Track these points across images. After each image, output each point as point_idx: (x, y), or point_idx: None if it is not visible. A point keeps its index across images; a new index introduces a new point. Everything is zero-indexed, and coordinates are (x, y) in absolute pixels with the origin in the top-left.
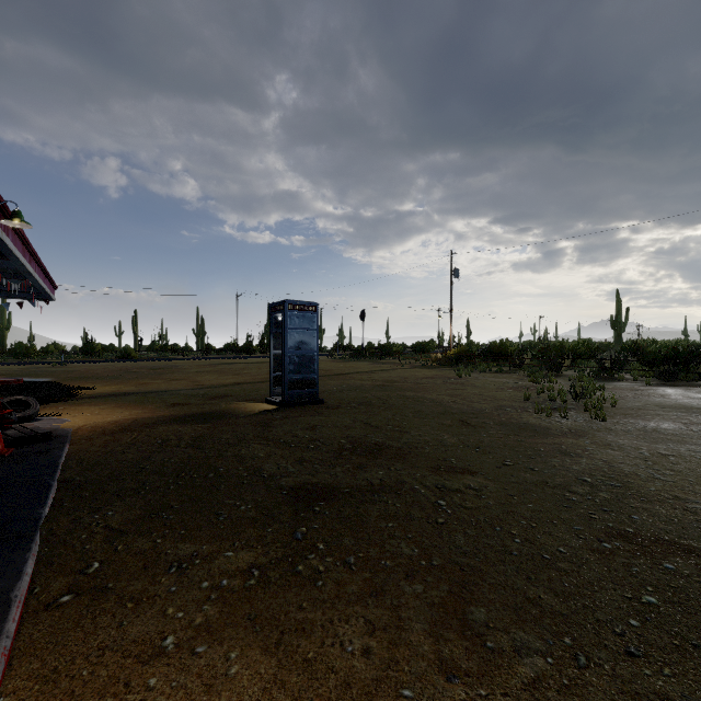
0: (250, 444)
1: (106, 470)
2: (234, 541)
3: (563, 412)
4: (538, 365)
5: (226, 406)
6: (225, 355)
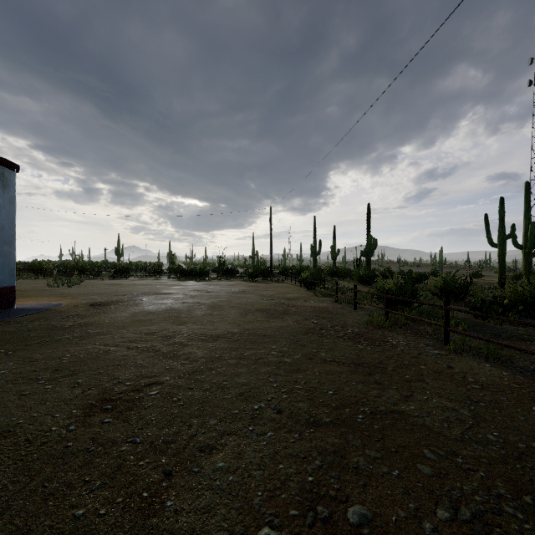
0: None
1: None
2: None
3: (59, 286)
4: (61, 274)
5: None
6: None
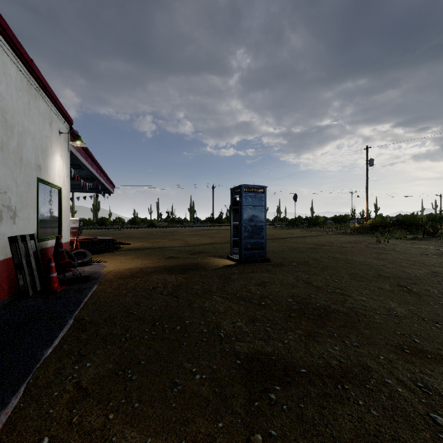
0: (213, 296)
1: (107, 312)
2: (180, 438)
3: None
4: None
5: (201, 260)
6: (205, 224)
